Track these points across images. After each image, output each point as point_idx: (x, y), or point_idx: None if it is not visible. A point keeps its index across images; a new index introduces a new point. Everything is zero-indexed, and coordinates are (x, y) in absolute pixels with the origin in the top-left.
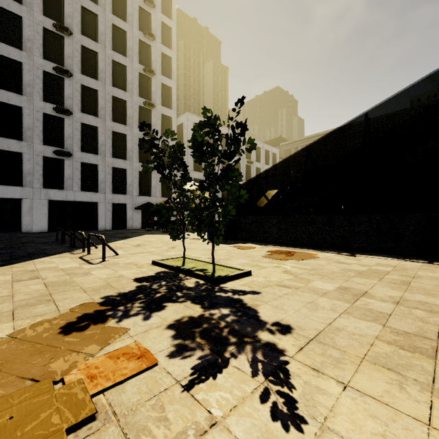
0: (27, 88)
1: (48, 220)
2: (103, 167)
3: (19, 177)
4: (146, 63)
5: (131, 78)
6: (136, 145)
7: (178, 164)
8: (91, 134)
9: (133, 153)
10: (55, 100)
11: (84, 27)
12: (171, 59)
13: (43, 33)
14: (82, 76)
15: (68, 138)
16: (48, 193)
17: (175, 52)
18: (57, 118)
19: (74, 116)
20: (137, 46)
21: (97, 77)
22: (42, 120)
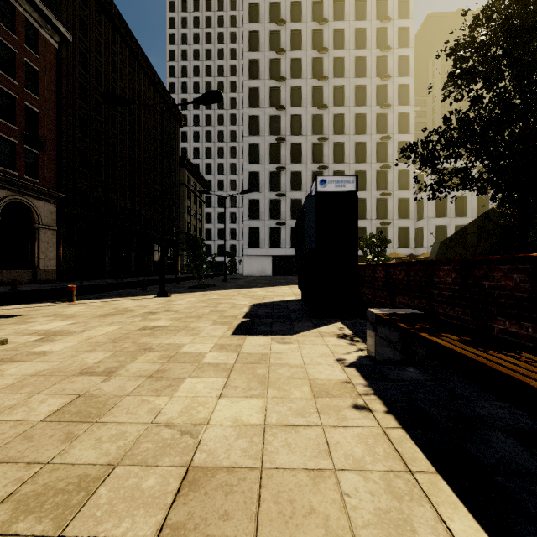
0: (304, 186)
1: None
2: None
3: None
4: (383, 130)
5: (369, 150)
6: (373, 205)
7: (367, 248)
8: None
9: (371, 213)
10: None
11: (335, 128)
12: (408, 114)
13: (312, 146)
14: (334, 165)
15: None
16: None
17: (413, 105)
18: None
19: None
20: (375, 120)
21: (343, 161)
22: None
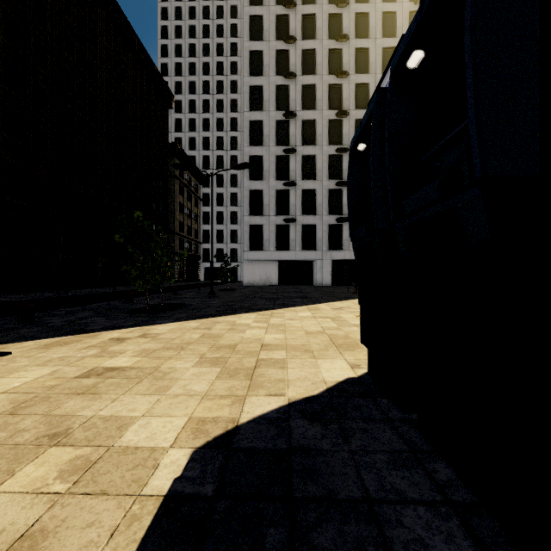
0: (319, 173)
1: (331, 276)
2: None
3: (314, 243)
4: None
5: None
6: None
7: None
8: None
9: None
10: (336, 176)
11: (357, 101)
12: None
13: (328, 124)
14: None
15: (346, 206)
16: (331, 254)
17: None
18: (338, 190)
19: None
20: None
21: None
22: (327, 195)
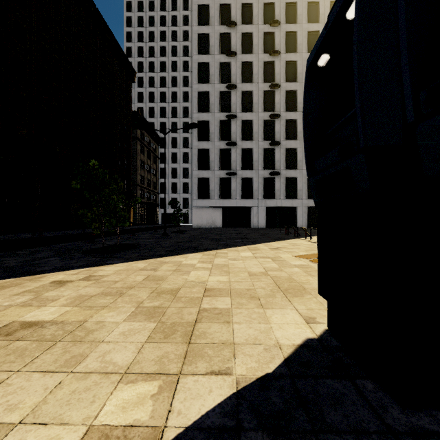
0: (255, 135)
1: (265, 220)
2: (300, 179)
3: (251, 193)
4: None
5: None
6: None
7: None
8: (292, 155)
9: None
10: (269, 137)
11: (287, 76)
12: None
13: (263, 94)
14: (286, 113)
15: (277, 162)
16: (266, 202)
17: None
18: (271, 149)
19: (281, 145)
20: None
21: (296, 109)
22: (262, 153)
